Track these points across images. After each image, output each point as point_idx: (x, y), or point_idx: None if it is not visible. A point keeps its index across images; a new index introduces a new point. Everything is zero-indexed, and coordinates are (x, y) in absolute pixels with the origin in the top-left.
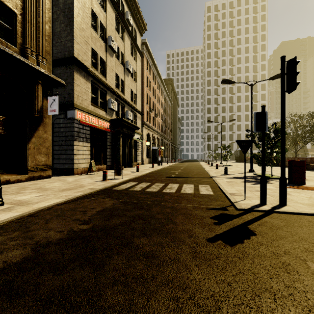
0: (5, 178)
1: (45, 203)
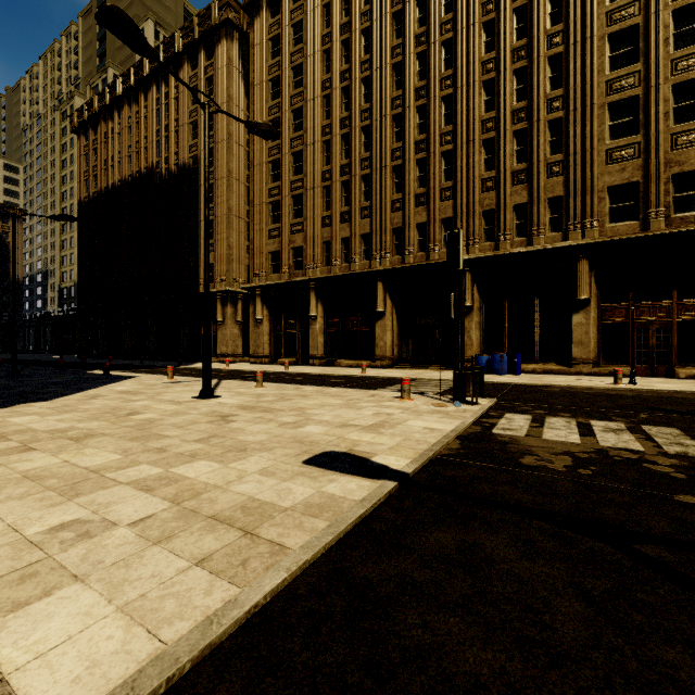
0: (692, 372)
1: (657, 388)
